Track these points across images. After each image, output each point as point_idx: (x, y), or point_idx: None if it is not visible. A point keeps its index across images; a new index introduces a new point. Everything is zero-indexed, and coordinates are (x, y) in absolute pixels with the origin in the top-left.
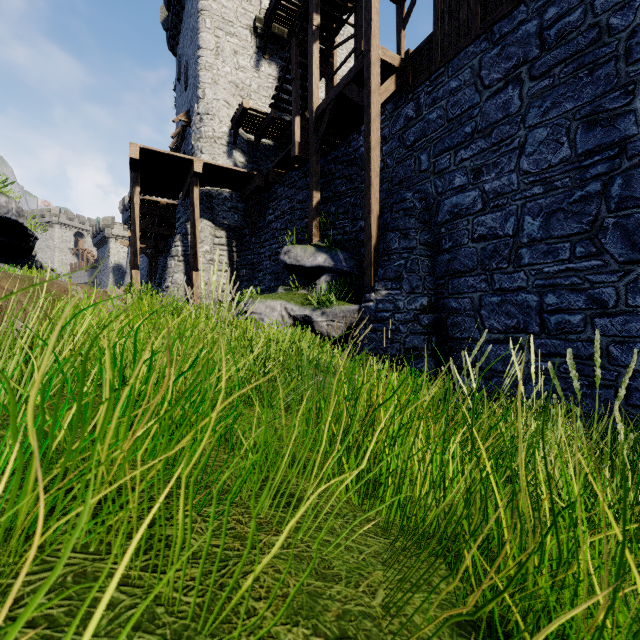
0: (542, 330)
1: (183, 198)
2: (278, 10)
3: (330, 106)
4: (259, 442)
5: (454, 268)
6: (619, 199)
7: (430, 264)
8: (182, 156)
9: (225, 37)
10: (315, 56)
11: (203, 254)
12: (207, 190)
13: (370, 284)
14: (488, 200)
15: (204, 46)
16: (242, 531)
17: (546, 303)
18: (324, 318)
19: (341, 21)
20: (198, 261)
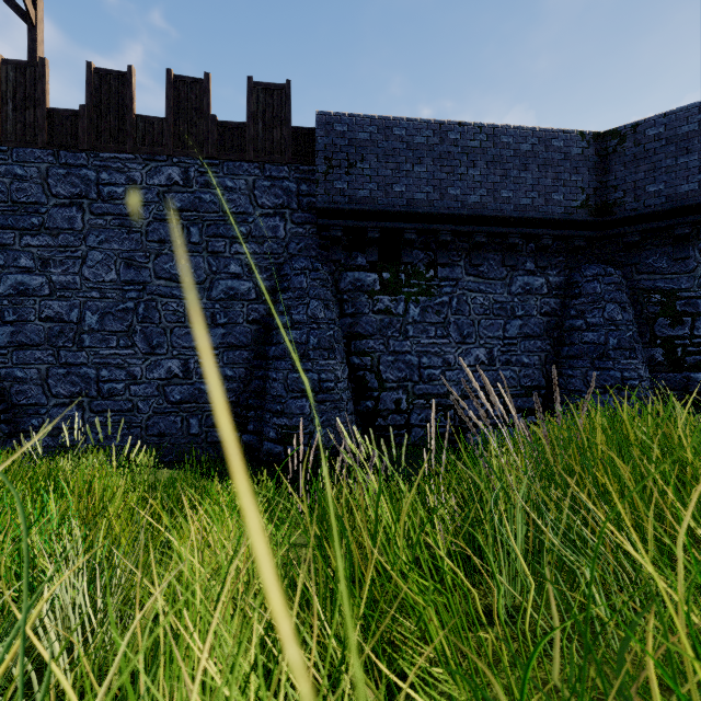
0: (99, 394)
1: None
2: None
3: None
4: None
5: (20, 340)
6: (143, 316)
7: None
8: None
9: None
10: None
11: None
12: None
13: None
14: (56, 289)
15: None
16: None
17: (102, 375)
18: None
19: None
20: None
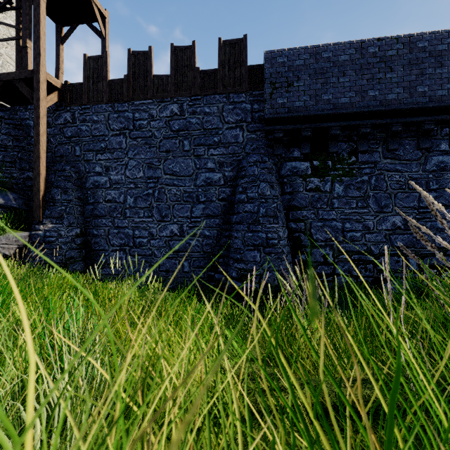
0: (134, 245)
1: None
2: None
3: None
4: None
5: (96, 213)
6: (157, 198)
7: (82, 210)
8: None
9: None
10: None
11: None
12: None
13: (39, 219)
14: (112, 184)
15: None
16: None
17: (135, 234)
18: None
19: (4, 6)
20: None
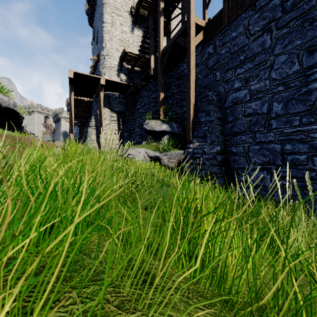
0: (283, 163)
1: (95, 97)
2: (142, 2)
3: (169, 48)
4: (127, 231)
5: (234, 131)
6: None
7: (221, 129)
8: (94, 76)
9: (116, 17)
10: (161, 23)
11: (105, 125)
12: (107, 93)
13: (190, 139)
14: (253, 94)
15: (106, 21)
16: (108, 310)
17: (285, 149)
18: (166, 157)
19: (174, 6)
20: (102, 129)
